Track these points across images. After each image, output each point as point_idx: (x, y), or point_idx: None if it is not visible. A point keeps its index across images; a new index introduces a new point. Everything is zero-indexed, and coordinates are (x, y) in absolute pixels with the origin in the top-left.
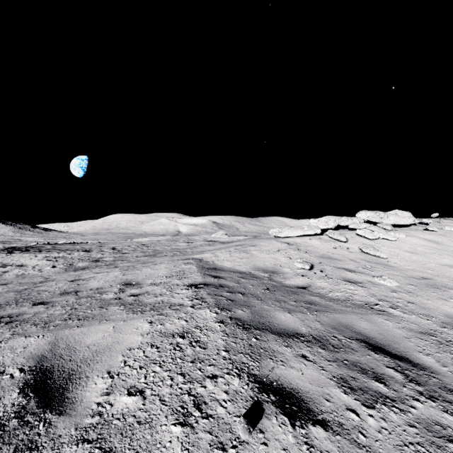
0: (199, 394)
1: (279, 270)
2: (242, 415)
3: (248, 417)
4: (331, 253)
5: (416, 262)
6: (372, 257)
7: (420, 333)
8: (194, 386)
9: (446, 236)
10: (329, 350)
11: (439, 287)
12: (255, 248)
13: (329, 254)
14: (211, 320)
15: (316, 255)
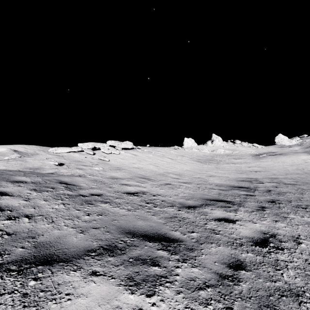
0: None
1: (41, 167)
2: None
3: None
4: (82, 159)
5: (121, 162)
6: (103, 161)
7: (92, 180)
8: None
9: (142, 153)
10: (37, 184)
11: (120, 169)
12: (30, 158)
13: (80, 160)
14: None
15: (71, 160)
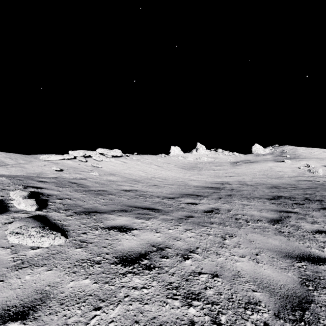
0: (4, 188)
1: (43, 173)
2: (20, 188)
3: (22, 188)
4: (77, 166)
5: (113, 169)
6: (96, 167)
7: (93, 182)
8: (0, 188)
9: (131, 161)
10: (56, 183)
11: (113, 175)
12: (28, 165)
13: (75, 167)
14: (3, 179)
15: (68, 167)
